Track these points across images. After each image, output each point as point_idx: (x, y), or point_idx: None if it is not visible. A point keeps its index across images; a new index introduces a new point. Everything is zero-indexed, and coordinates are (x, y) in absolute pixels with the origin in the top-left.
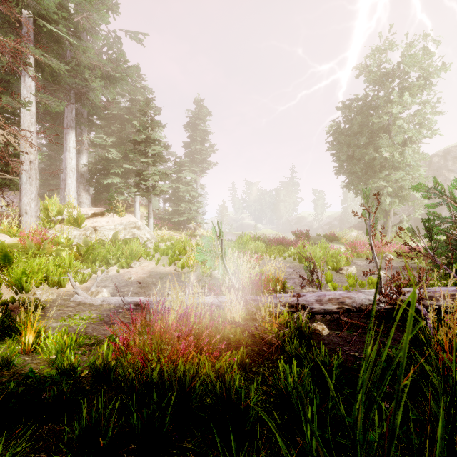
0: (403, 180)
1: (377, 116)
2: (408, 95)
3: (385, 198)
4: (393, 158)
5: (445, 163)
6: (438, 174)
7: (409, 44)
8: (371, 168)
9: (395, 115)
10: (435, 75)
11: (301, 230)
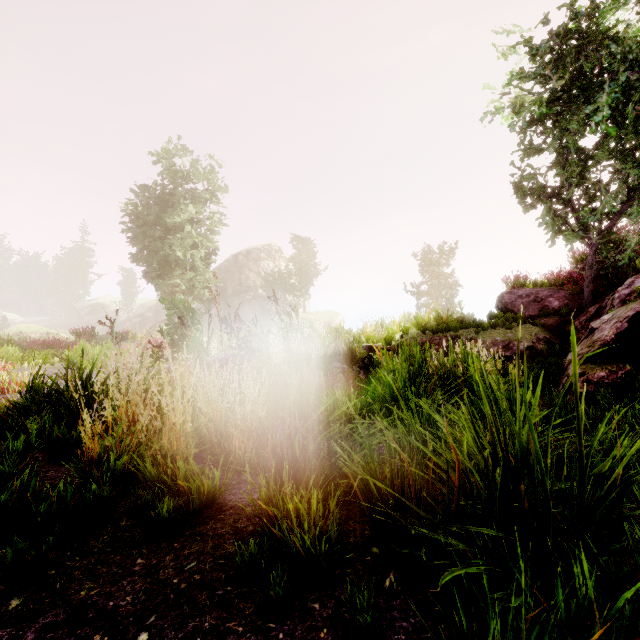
0: (196, 280)
1: (171, 214)
2: (192, 207)
3: (178, 296)
4: (186, 258)
5: (247, 263)
6: (242, 272)
7: (195, 161)
8: (168, 264)
9: (184, 220)
10: (220, 192)
11: (84, 328)
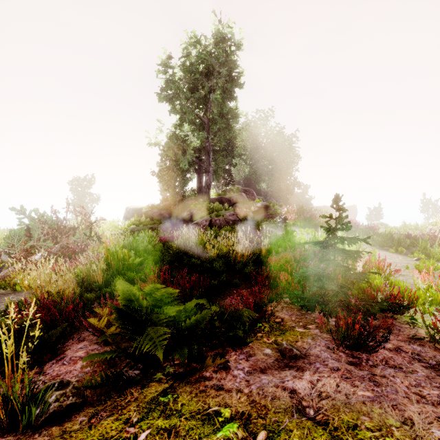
0: None
1: None
2: None
3: None
4: None
5: None
6: None
7: None
8: None
9: None
10: None
11: None
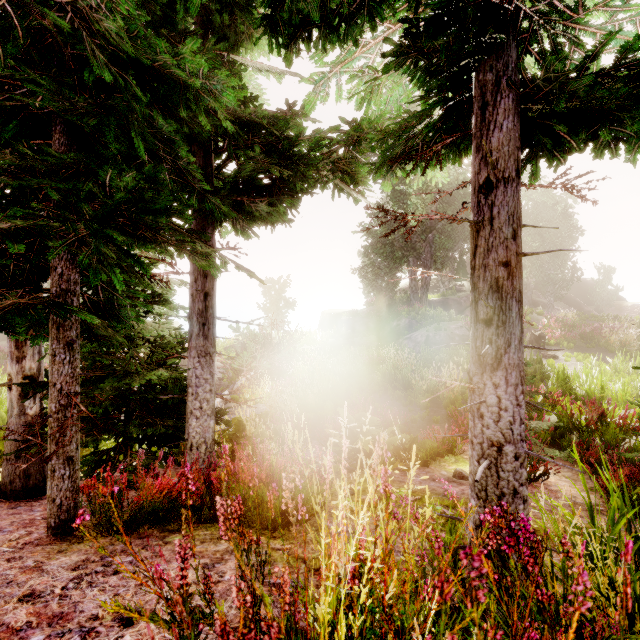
0: None
1: None
2: None
3: None
4: None
5: None
6: None
7: None
8: None
9: None
10: None
11: None
